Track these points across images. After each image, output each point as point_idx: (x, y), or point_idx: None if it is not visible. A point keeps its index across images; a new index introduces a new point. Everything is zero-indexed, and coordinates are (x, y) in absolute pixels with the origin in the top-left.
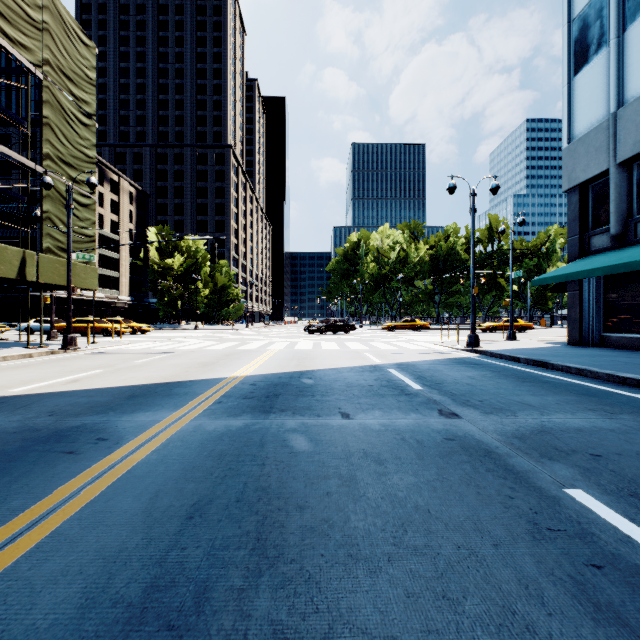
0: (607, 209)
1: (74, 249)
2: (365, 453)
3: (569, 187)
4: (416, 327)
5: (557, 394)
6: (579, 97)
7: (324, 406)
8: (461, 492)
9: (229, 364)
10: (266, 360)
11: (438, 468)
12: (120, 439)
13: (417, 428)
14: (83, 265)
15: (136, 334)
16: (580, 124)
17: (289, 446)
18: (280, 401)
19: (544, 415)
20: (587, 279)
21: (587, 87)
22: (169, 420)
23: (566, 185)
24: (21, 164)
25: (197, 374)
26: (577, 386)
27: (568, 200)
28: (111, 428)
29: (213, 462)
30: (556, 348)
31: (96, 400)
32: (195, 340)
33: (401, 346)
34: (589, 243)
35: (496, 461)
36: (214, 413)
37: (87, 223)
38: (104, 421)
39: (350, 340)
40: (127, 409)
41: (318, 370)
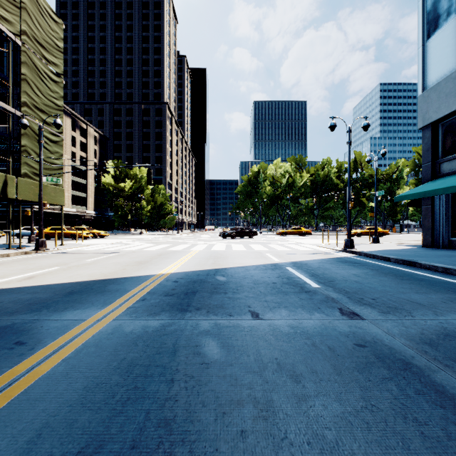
0: (455, 141)
1: (46, 174)
2: (279, 364)
3: (423, 125)
4: (301, 233)
5: (438, 292)
6: (431, 55)
7: (235, 304)
8: (401, 432)
9: (159, 262)
10: (189, 259)
11: (361, 388)
12: (37, 343)
13: (324, 330)
14: (53, 186)
15: (96, 238)
16: (432, 76)
17: (201, 354)
18: (196, 298)
19: (439, 315)
20: (438, 196)
21: (438, 47)
22: (93, 319)
23: (421, 124)
24: (4, 109)
25: (131, 271)
26: (450, 284)
27: (422, 135)
28: (35, 329)
29: (119, 377)
30: (415, 250)
31: (37, 297)
32: (138, 243)
33: (293, 248)
34: (440, 168)
35: (420, 378)
36: (136, 311)
37: (56, 155)
38: (33, 320)
39: (253, 243)
40: (60, 307)
41: (230, 268)
